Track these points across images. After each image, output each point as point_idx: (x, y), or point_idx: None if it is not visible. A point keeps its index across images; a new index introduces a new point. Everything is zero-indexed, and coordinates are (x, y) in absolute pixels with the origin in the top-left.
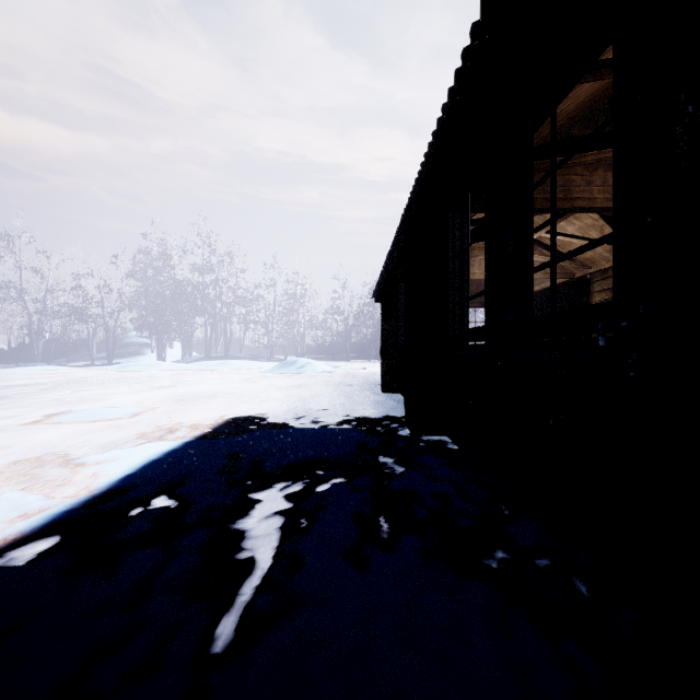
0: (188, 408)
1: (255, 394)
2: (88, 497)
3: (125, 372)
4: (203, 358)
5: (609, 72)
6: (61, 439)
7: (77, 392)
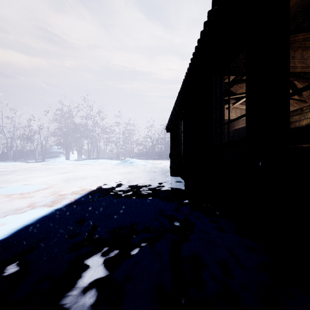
0: (69, 185)
1: (107, 177)
2: None
3: (48, 165)
4: (87, 158)
5: None
6: None
7: (18, 175)
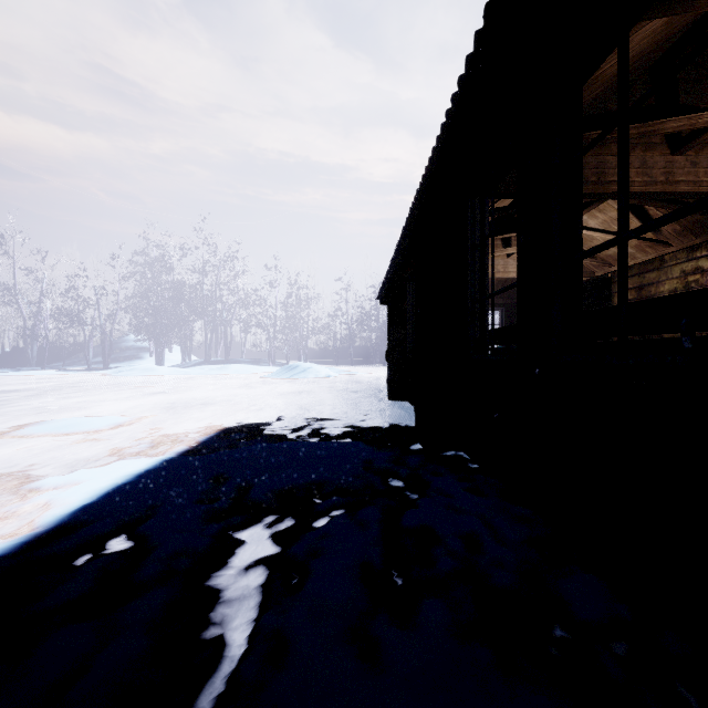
0: (177, 417)
1: (252, 401)
2: (26, 537)
3: (120, 377)
4: (203, 362)
5: (681, 4)
6: (26, 455)
7: (62, 398)
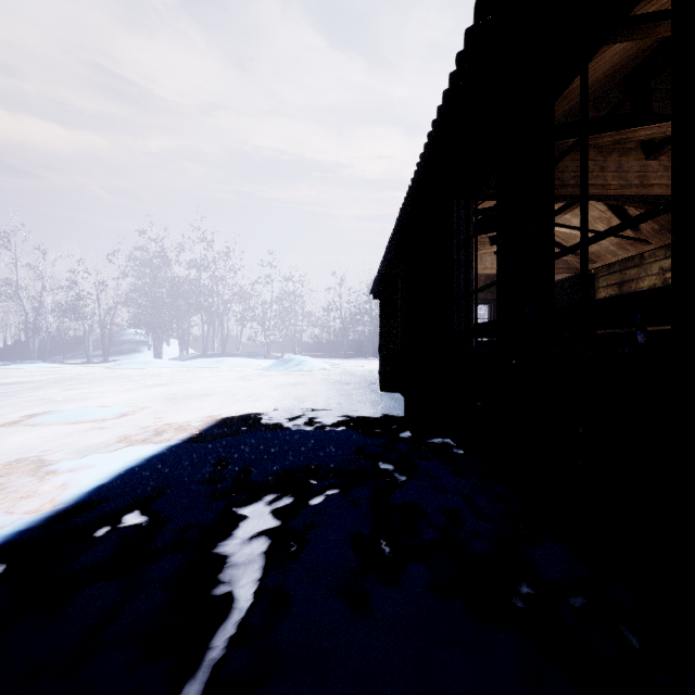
0: (179, 408)
1: (249, 392)
2: (50, 513)
3: (120, 370)
4: (200, 355)
5: (642, 31)
6: (38, 442)
7: (67, 390)
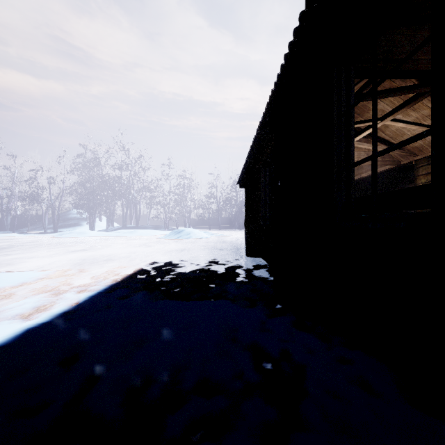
0: (79, 273)
1: (145, 257)
2: None
3: (60, 238)
4: (121, 228)
5: None
6: None
7: (5, 255)
